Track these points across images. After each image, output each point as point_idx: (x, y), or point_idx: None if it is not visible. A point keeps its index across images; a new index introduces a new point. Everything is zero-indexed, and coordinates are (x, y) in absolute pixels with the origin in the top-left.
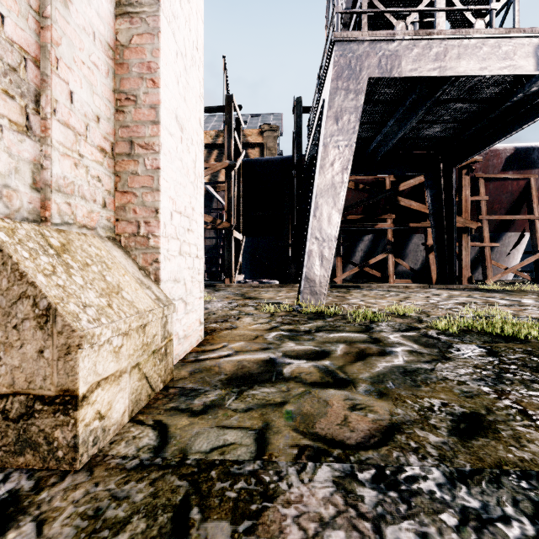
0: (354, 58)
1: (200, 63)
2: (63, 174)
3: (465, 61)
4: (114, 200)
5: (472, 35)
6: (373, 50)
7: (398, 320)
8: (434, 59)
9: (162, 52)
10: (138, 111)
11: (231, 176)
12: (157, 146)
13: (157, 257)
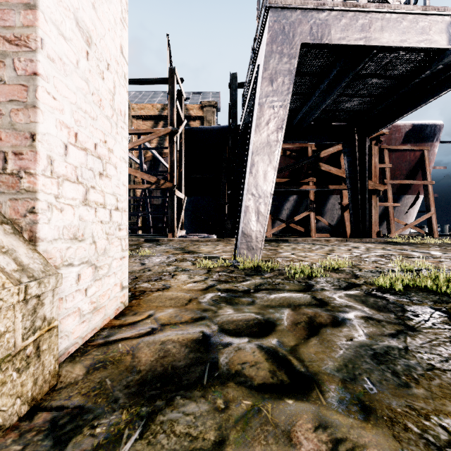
0: (287, 24)
1: None
2: None
3: (387, 33)
4: None
5: (393, 10)
6: (305, 17)
7: (334, 275)
8: (360, 29)
9: None
10: None
11: (173, 141)
12: (32, 42)
13: (34, 205)
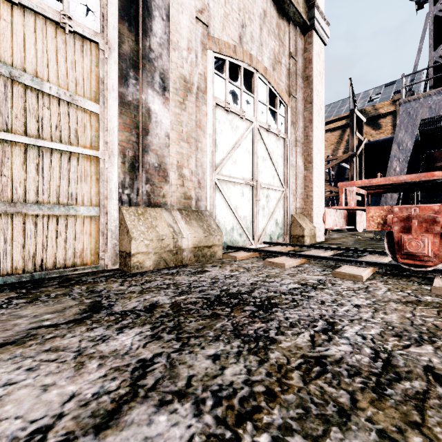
0: (412, 110)
1: (323, 163)
2: (298, 205)
3: None
4: (304, 207)
5: None
6: (426, 102)
7: None
8: None
9: (313, 176)
10: (308, 189)
11: (353, 161)
12: (312, 196)
13: (312, 218)
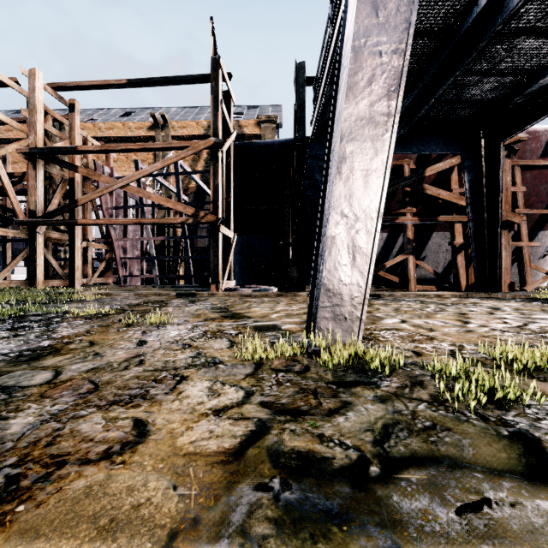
0: None
1: None
2: None
3: None
4: None
5: None
6: None
7: (546, 389)
8: None
9: None
10: None
11: (217, 157)
12: None
13: None
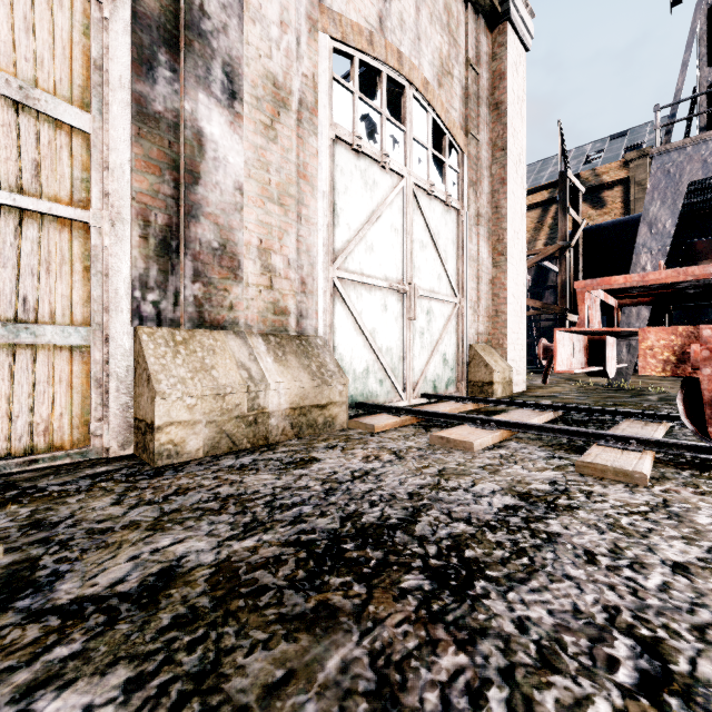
0: (673, 167)
1: (523, 256)
2: (481, 329)
3: None
4: (491, 331)
5: None
6: (697, 152)
7: None
8: None
9: (508, 277)
10: (499, 300)
11: (564, 257)
12: (506, 312)
13: (506, 351)
